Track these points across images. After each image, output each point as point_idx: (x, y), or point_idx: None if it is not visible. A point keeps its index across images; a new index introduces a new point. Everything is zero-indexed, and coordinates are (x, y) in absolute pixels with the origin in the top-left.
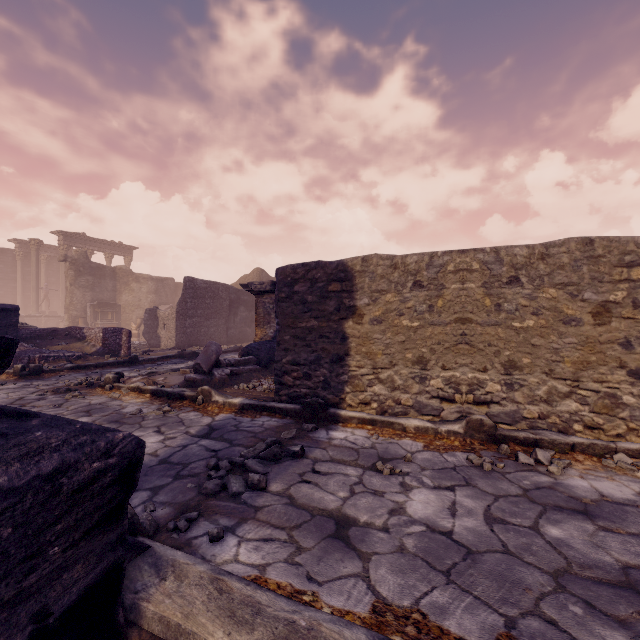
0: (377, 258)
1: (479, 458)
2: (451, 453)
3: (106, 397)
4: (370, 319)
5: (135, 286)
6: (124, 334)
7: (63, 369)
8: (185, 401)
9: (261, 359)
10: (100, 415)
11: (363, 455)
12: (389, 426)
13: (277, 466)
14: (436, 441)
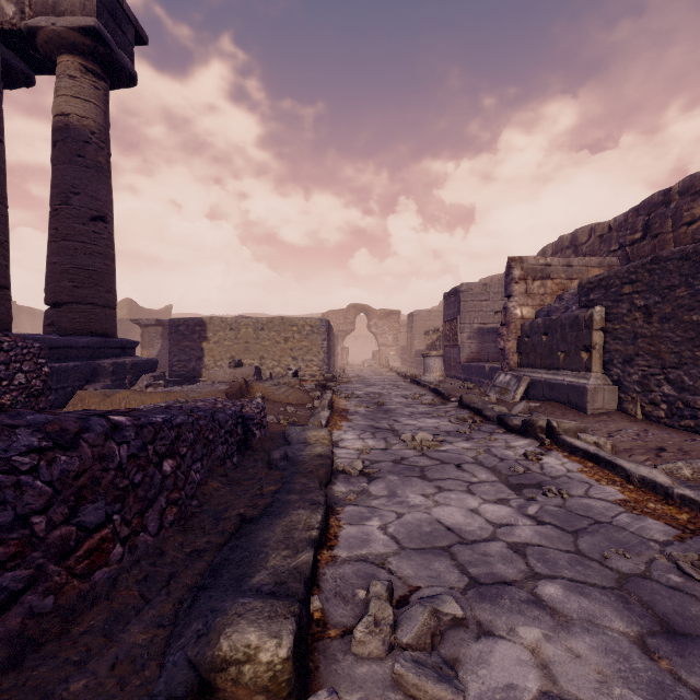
0: (216, 318)
1: None
2: None
3: None
4: (213, 342)
5: None
6: None
7: None
8: None
9: None
10: None
11: None
12: None
13: None
14: None
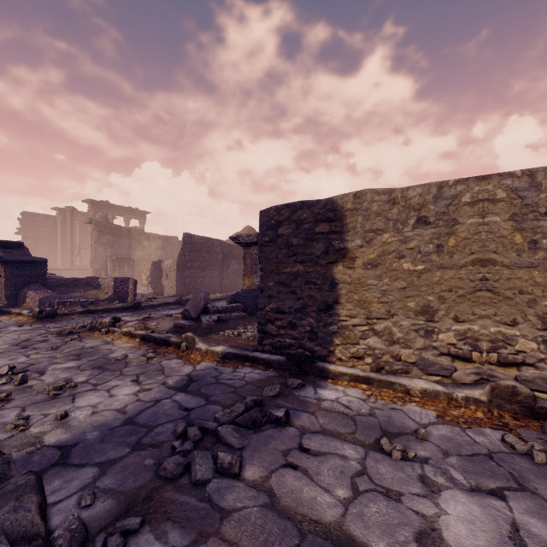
0: (372, 193)
1: (524, 443)
2: (477, 429)
3: (100, 341)
4: (363, 263)
5: (146, 243)
6: (131, 283)
7: (75, 313)
8: (170, 347)
9: (248, 306)
10: (88, 359)
11: (361, 426)
12: (388, 386)
13: (256, 437)
14: (451, 410)
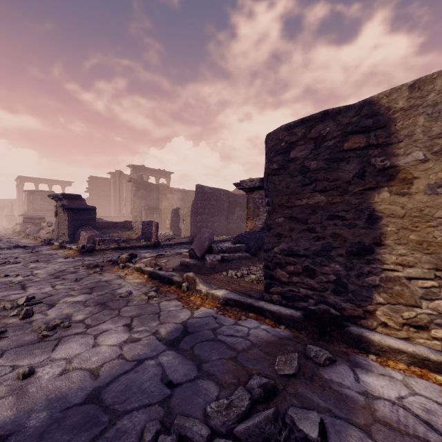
0: None
1: None
2: None
3: (116, 275)
4: (428, 185)
5: (170, 196)
6: (153, 225)
7: (108, 249)
8: (172, 286)
9: (250, 247)
10: (97, 294)
11: None
12: None
13: None
14: None
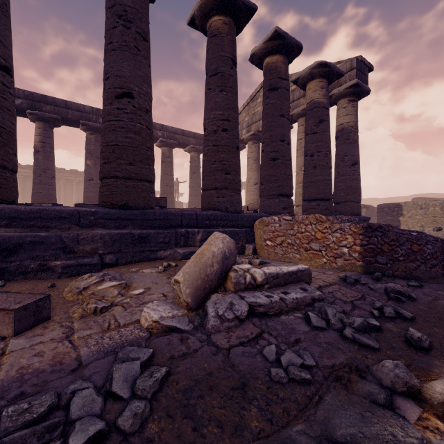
0: (409, 202)
1: None
2: None
3: None
4: (407, 216)
5: None
6: None
7: None
8: None
9: None
10: None
11: None
12: None
13: None
14: None
